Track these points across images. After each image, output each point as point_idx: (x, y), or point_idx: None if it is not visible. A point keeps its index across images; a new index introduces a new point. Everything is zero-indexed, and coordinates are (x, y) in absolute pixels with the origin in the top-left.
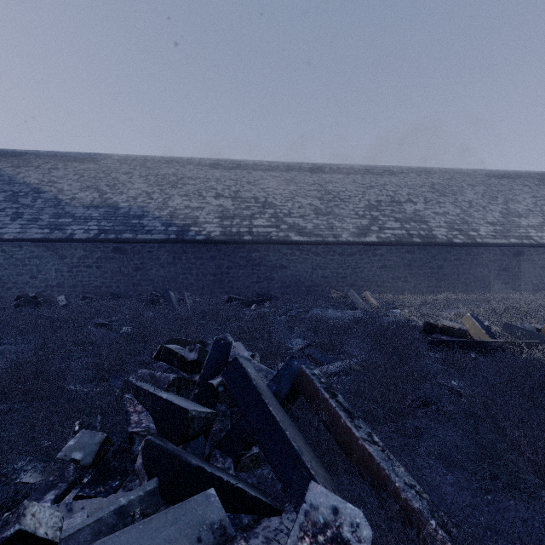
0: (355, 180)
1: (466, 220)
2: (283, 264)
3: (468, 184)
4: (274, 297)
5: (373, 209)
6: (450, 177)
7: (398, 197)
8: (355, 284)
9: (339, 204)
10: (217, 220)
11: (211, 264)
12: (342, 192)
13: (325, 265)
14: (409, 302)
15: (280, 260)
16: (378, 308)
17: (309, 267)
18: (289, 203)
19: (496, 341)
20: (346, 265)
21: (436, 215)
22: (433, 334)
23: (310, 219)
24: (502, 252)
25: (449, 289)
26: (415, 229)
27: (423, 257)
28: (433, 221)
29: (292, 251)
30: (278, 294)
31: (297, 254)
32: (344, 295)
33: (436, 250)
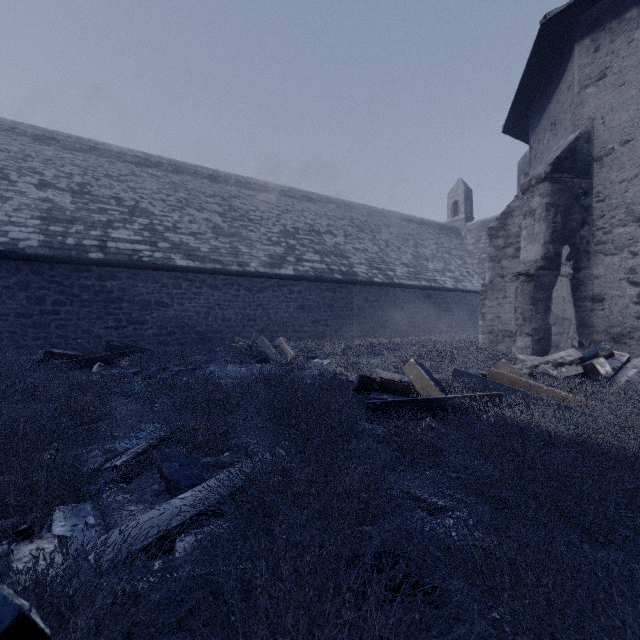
0: (269, 200)
1: (384, 259)
2: (161, 300)
3: (384, 224)
4: (142, 350)
5: (290, 237)
6: (368, 214)
7: (317, 227)
8: (267, 329)
9: (247, 225)
10: (36, 223)
11: (19, 296)
12: (252, 212)
13: (227, 303)
14: (331, 350)
15: (157, 293)
16: (295, 359)
17: (203, 306)
18: (174, 214)
19: (454, 396)
20: (255, 304)
21: (356, 251)
22: (371, 392)
23: (206, 239)
24: (415, 294)
25: (369, 333)
26: (337, 264)
27: (345, 297)
28: (353, 257)
29: (176, 281)
30: (152, 345)
31: (185, 286)
32: (252, 343)
33: (357, 290)
